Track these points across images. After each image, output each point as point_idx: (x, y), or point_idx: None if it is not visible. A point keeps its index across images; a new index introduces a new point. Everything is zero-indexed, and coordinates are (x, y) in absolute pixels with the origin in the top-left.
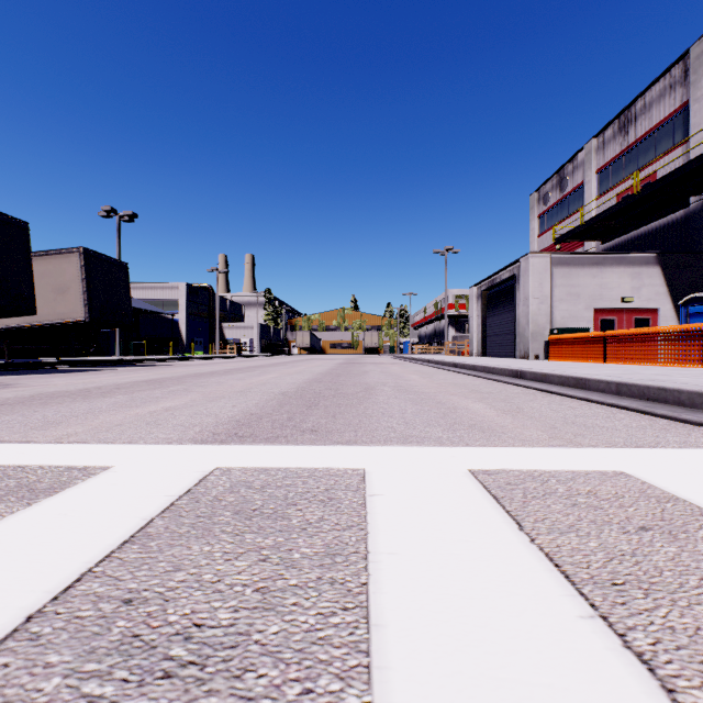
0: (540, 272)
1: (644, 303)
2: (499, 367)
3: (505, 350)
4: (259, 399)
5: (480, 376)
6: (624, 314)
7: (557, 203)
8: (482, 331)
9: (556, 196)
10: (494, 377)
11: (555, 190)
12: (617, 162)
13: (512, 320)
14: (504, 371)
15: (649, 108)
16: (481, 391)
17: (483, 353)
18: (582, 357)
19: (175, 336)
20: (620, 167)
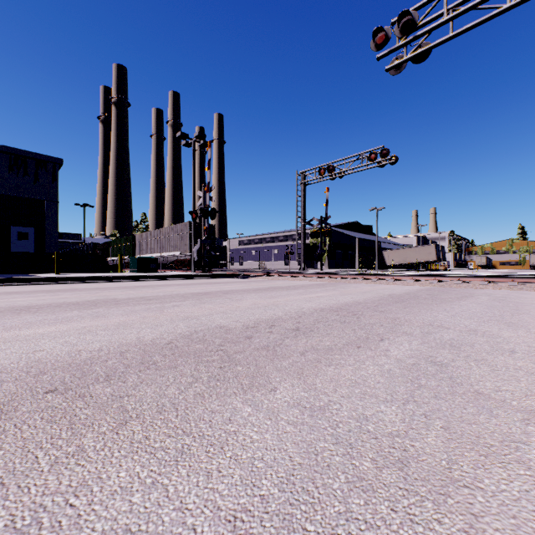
0: None
1: None
2: None
3: None
4: None
5: None
6: None
7: None
8: None
9: None
10: None
11: None
12: None
13: None
14: None
15: None
16: None
17: None
18: None
19: None
20: None
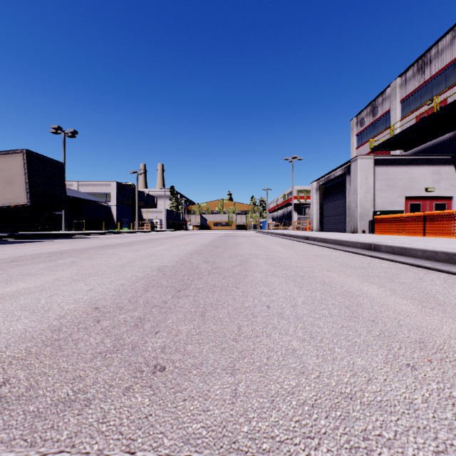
0: (366, 170)
1: (442, 192)
2: (350, 240)
3: (338, 227)
4: (130, 277)
5: (334, 247)
6: (427, 200)
7: (370, 125)
8: (320, 213)
9: (369, 120)
10: (348, 249)
11: (369, 116)
12: (416, 93)
13: (343, 205)
14: (356, 244)
15: (441, 53)
16: (352, 265)
17: (321, 228)
18: (404, 232)
19: (109, 217)
20: (418, 97)
